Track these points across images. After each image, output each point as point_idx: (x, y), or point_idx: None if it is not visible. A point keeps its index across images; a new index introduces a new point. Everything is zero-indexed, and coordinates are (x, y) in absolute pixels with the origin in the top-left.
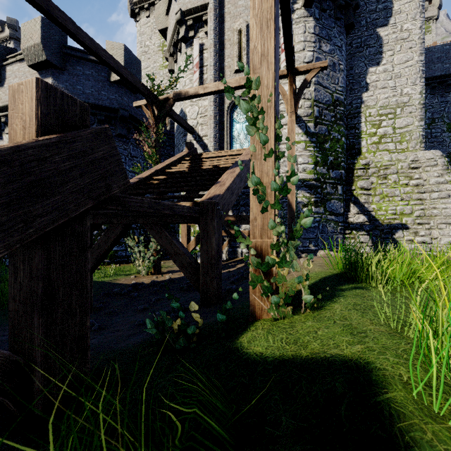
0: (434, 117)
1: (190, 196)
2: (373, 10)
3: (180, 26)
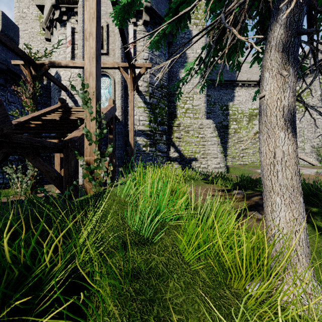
0: (215, 101)
1: (59, 137)
2: (183, 37)
3: (55, 9)
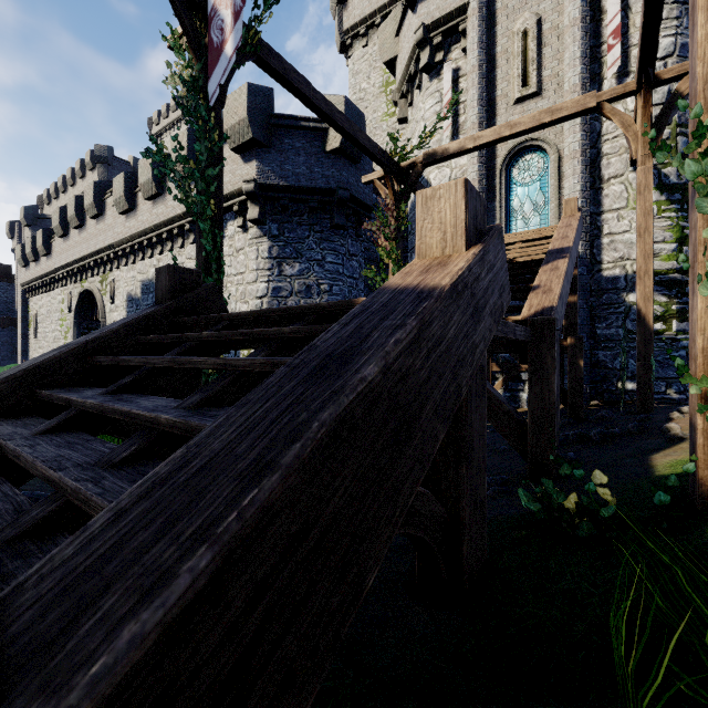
0: None
1: None
2: None
3: (420, 49)
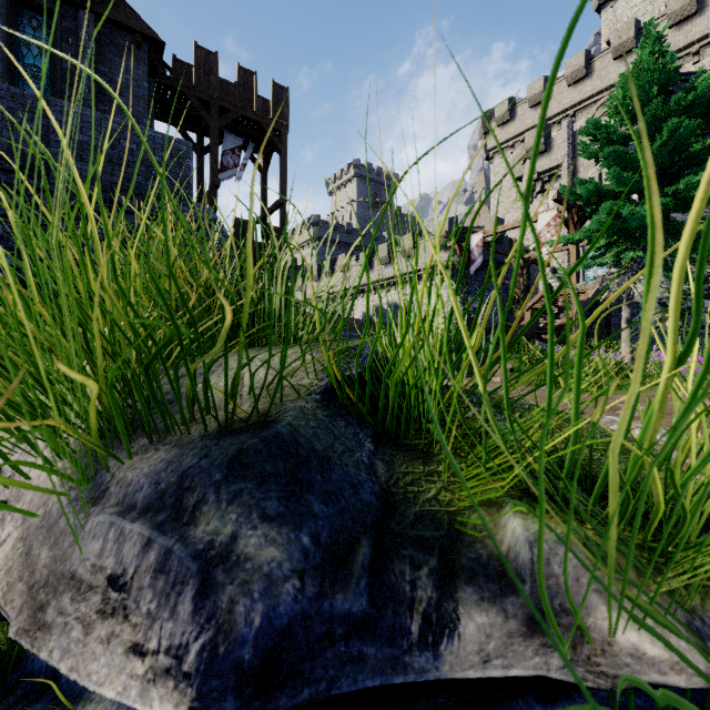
0: None
1: None
2: None
3: (536, 182)
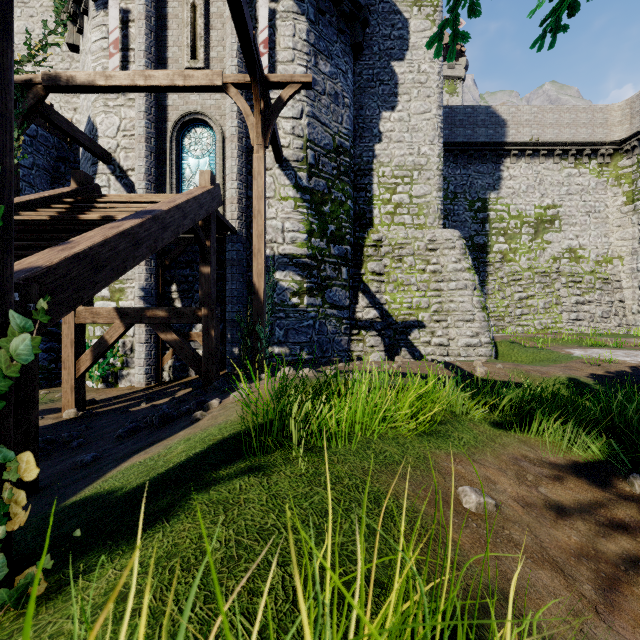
0: (457, 191)
1: None
2: (388, 35)
3: None
